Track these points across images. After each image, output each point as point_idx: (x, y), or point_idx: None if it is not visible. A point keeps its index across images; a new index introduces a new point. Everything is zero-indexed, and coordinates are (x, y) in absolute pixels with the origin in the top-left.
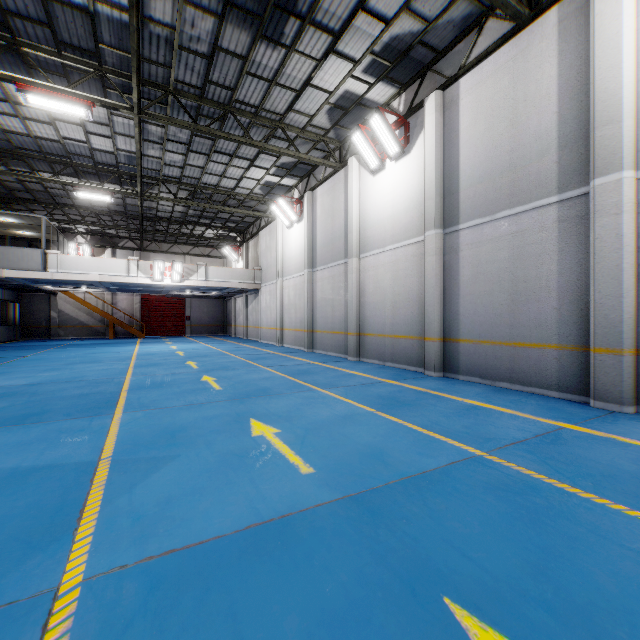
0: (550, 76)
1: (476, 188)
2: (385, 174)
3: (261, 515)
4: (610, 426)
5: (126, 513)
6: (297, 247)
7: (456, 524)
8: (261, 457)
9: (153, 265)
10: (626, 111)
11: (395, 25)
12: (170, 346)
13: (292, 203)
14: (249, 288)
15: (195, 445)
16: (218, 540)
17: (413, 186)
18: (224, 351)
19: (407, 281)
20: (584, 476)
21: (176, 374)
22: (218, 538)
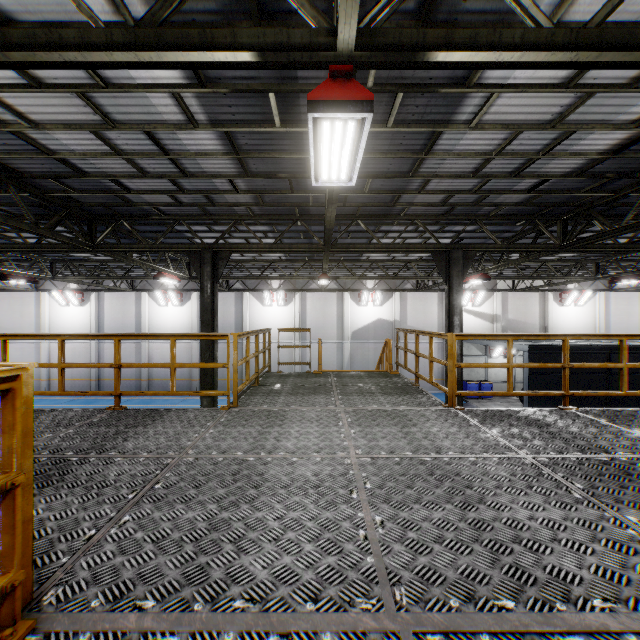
0: (233, 309)
1: None
2: (168, 309)
3: None
4: None
5: None
6: (76, 322)
7: None
8: None
9: None
10: (248, 328)
11: None
12: None
13: (68, 289)
14: None
15: None
16: None
17: (185, 320)
18: None
19: (182, 357)
20: None
21: None
22: None
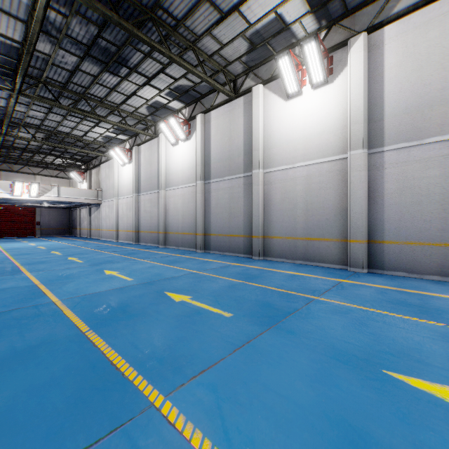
0: (241, 124)
1: (217, 164)
2: (179, 147)
3: (114, 288)
4: (249, 263)
5: (63, 292)
6: (128, 179)
7: (176, 284)
8: (112, 278)
9: (14, 184)
10: (260, 147)
11: (180, 81)
12: (29, 243)
13: (125, 150)
14: (93, 203)
15: (80, 278)
16: (100, 292)
17: (192, 157)
18: (76, 245)
19: (189, 205)
20: (223, 273)
21: (49, 257)
22: (100, 292)
